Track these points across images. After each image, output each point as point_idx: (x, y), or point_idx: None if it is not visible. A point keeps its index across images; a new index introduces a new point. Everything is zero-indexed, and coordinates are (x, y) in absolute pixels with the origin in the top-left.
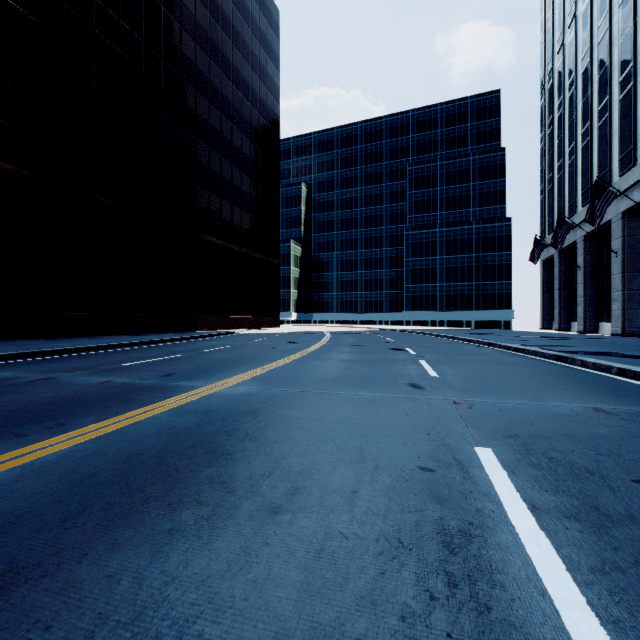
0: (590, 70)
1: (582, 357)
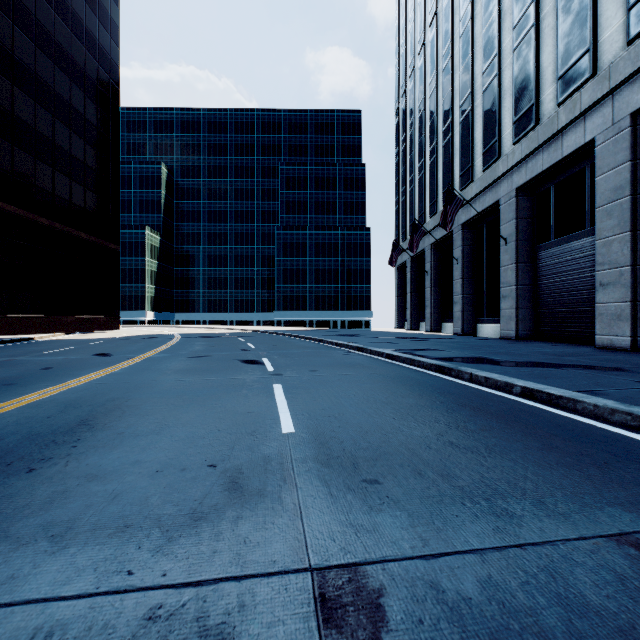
0: (436, 94)
1: (468, 368)
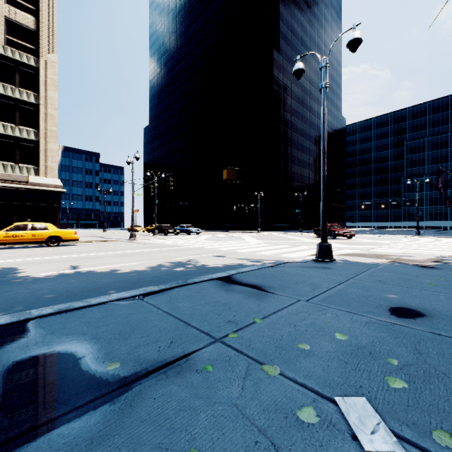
0: None
1: None
